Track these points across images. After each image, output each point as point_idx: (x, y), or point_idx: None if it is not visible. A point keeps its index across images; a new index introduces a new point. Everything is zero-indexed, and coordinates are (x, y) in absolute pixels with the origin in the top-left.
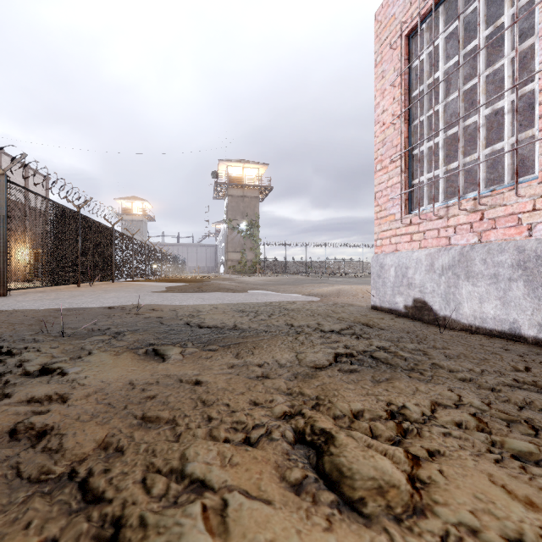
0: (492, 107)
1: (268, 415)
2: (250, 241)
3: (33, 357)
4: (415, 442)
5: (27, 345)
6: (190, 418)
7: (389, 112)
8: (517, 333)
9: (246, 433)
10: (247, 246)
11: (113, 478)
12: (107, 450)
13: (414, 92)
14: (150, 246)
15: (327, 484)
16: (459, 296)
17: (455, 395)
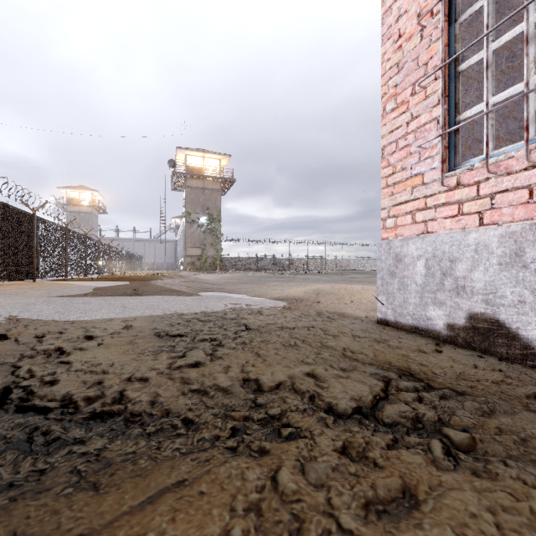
0: None
1: None
2: (211, 236)
3: None
4: None
5: None
6: None
7: (412, 13)
8: None
9: None
10: (208, 242)
11: None
12: None
13: None
14: (93, 240)
15: None
16: None
17: None
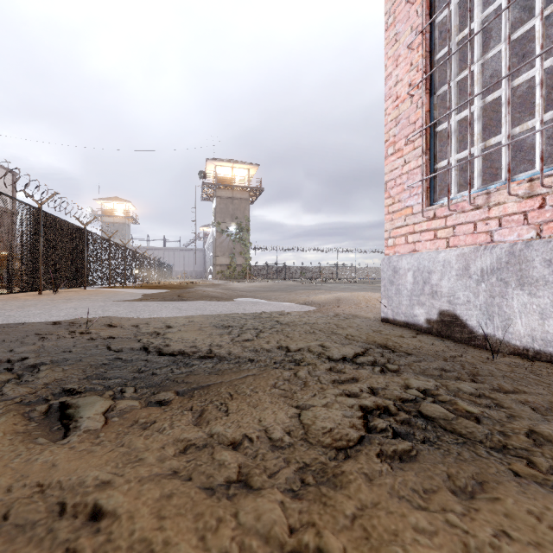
0: None
1: None
2: (239, 245)
3: None
4: None
5: None
6: None
7: (405, 82)
8: None
9: None
10: (237, 251)
11: None
12: None
13: (438, 54)
14: (130, 250)
15: None
16: (508, 309)
17: None
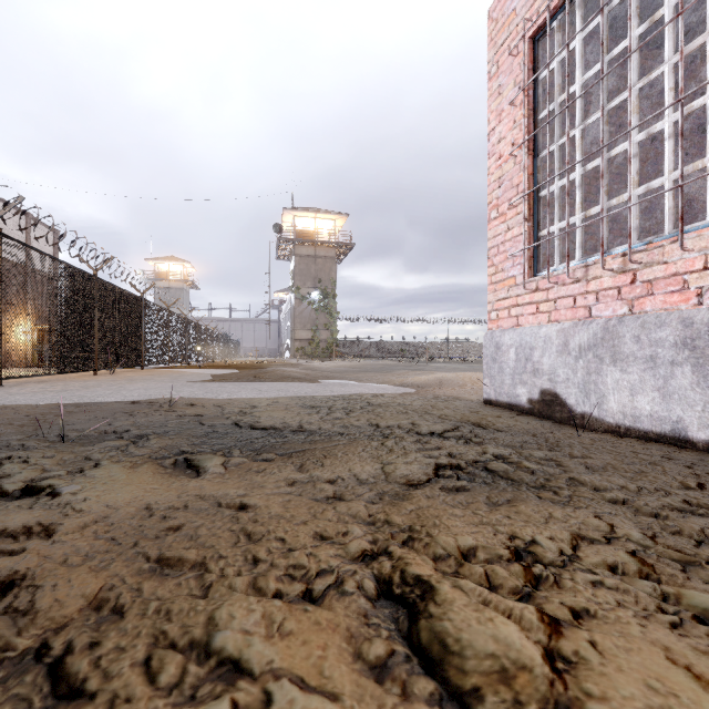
0: (647, 131)
1: (340, 555)
2: (324, 315)
3: (16, 471)
4: (552, 596)
5: (11, 453)
6: (228, 561)
7: (508, 140)
8: (682, 436)
9: (306, 582)
10: (321, 322)
11: (103, 657)
12: (101, 610)
13: (541, 113)
14: (192, 322)
15: (424, 665)
16: (603, 387)
17: (604, 525)
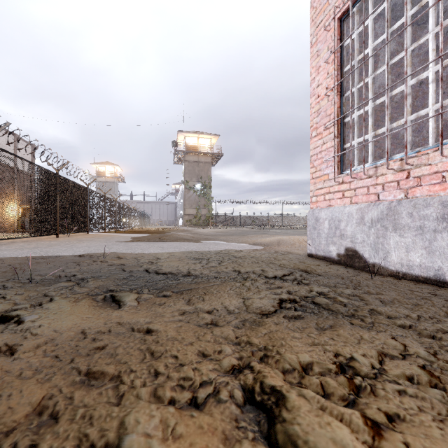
0: (417, 78)
1: (216, 369)
2: (204, 199)
3: None
4: (370, 403)
5: None
6: (136, 374)
7: (324, 85)
8: (441, 279)
9: (192, 391)
10: (201, 203)
11: None
12: (42, 415)
13: (346, 68)
14: (120, 203)
15: None
16: (387, 246)
17: (399, 345)
